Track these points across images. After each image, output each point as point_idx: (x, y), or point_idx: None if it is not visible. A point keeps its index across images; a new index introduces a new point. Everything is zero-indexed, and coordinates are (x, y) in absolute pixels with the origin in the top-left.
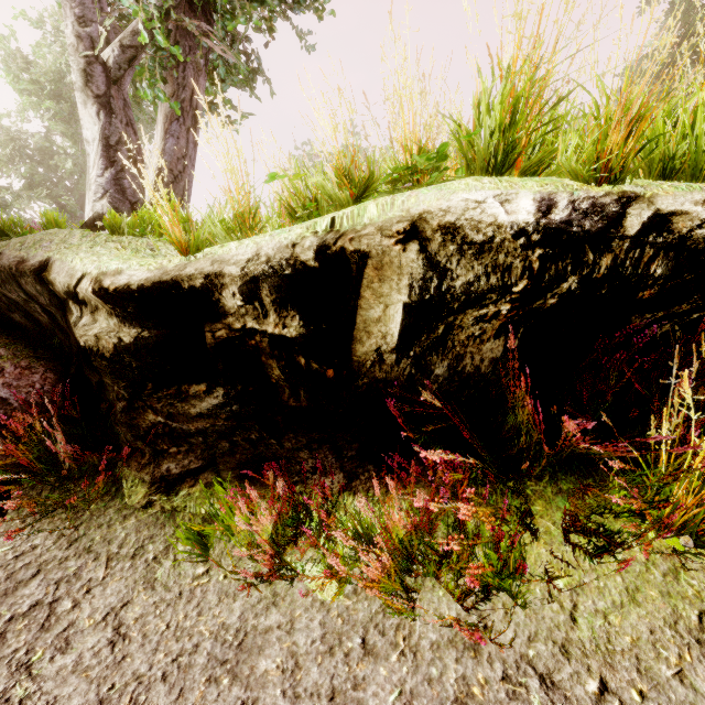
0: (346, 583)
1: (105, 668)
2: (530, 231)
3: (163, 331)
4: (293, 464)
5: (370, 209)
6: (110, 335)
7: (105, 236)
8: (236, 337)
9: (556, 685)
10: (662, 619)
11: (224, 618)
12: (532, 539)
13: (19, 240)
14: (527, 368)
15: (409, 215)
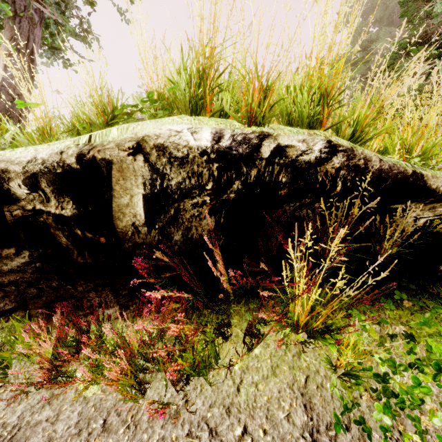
0: (93, 384)
1: None
2: (209, 152)
3: None
4: (85, 301)
5: (113, 131)
6: None
7: None
8: (29, 215)
9: (218, 434)
10: (286, 383)
11: (6, 419)
12: (223, 341)
13: None
14: (205, 237)
15: (136, 137)
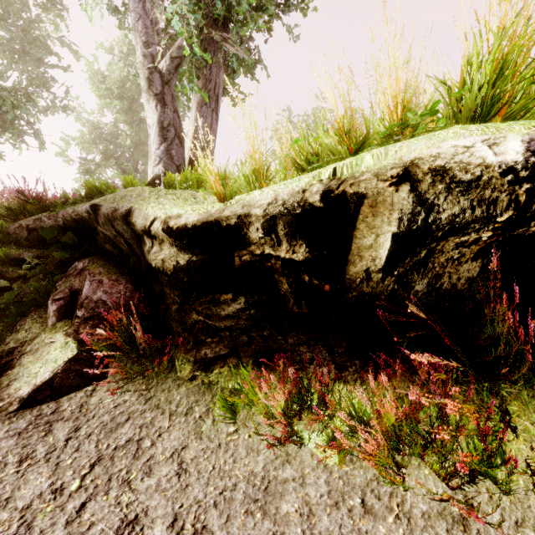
0: (348, 453)
1: (175, 491)
2: (518, 169)
3: (206, 256)
4: (294, 355)
5: (367, 160)
6: (171, 259)
7: (164, 190)
8: (256, 260)
9: None
10: None
11: (252, 467)
12: (513, 435)
13: (112, 196)
14: (516, 288)
15: (401, 162)
